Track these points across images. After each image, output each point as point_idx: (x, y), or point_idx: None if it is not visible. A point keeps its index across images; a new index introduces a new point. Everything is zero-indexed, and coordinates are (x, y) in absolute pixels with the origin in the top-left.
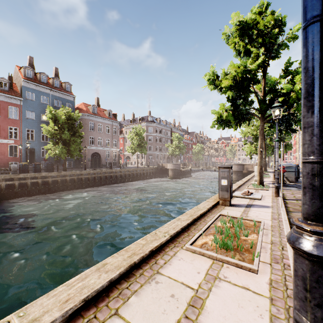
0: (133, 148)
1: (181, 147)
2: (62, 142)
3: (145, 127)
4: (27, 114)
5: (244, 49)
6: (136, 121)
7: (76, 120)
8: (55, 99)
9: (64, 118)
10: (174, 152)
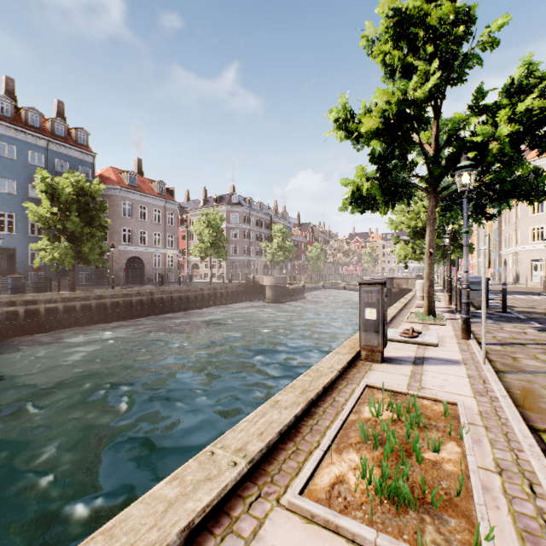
0: (203, 249)
1: (288, 248)
2: (67, 237)
3: (225, 214)
4: (2, 184)
5: (402, 63)
6: (209, 202)
7: (94, 196)
8: (57, 158)
9: (70, 193)
10: (276, 257)
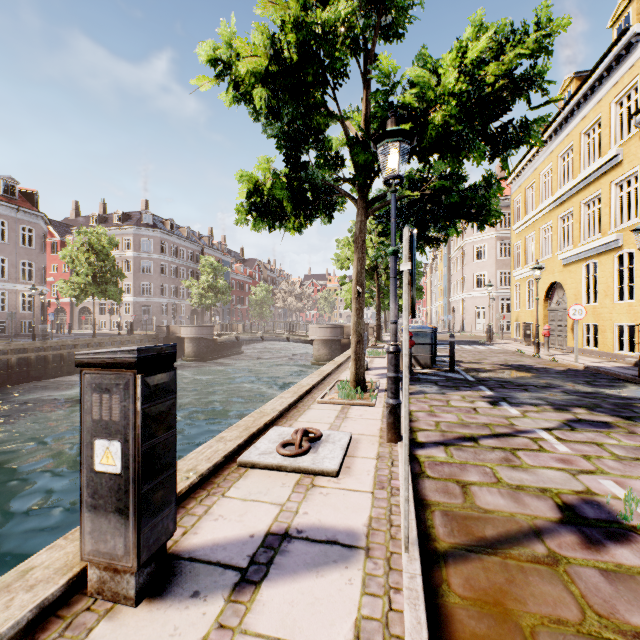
0: (78, 284)
1: (222, 289)
2: None
3: (131, 238)
4: None
5: None
6: (108, 221)
7: None
8: None
9: None
10: (205, 300)
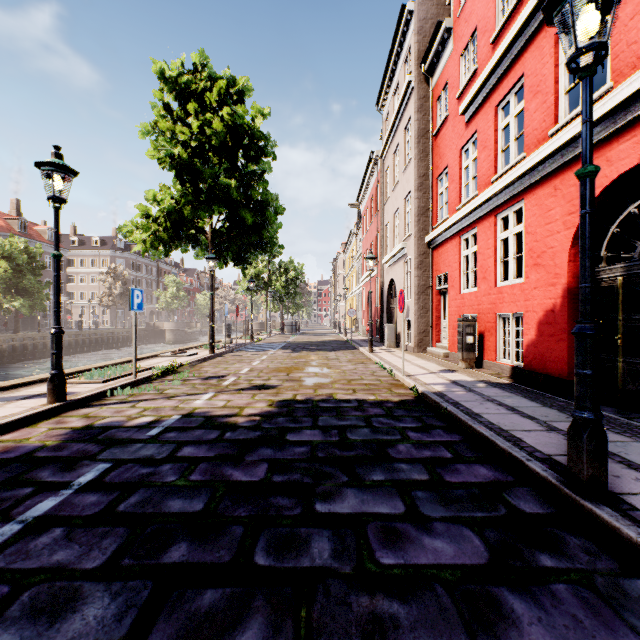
0: (112, 298)
1: (182, 298)
2: (19, 290)
3: (109, 259)
4: None
5: None
6: (85, 243)
7: (36, 257)
8: None
9: (27, 257)
10: (171, 305)
